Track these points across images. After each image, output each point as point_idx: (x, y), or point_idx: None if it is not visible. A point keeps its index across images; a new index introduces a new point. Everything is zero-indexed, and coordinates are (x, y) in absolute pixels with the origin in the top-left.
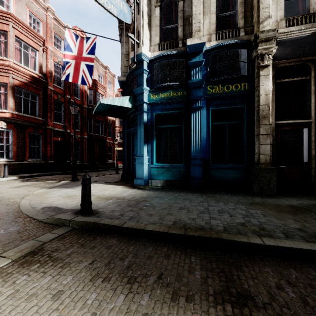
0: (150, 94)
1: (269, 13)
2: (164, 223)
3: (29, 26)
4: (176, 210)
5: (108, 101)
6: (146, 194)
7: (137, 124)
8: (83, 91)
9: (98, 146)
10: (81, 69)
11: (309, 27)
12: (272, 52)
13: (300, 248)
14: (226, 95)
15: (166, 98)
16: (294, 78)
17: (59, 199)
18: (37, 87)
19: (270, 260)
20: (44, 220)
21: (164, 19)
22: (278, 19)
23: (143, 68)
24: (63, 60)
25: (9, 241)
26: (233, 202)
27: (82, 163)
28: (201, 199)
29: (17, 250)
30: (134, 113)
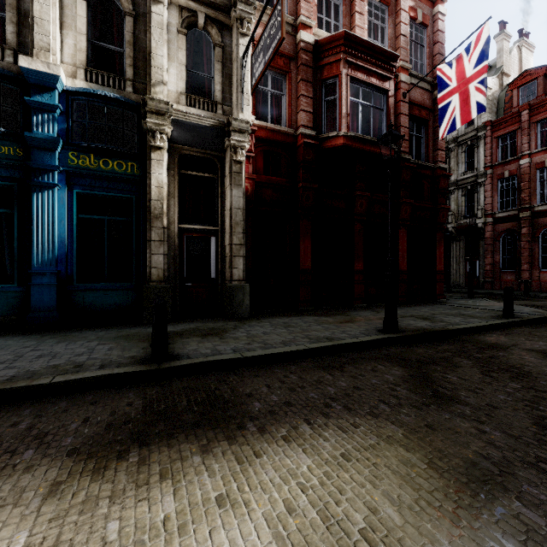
0: None
1: (163, 78)
2: None
3: None
4: None
5: None
6: None
7: None
8: None
9: None
10: None
11: (209, 117)
12: (165, 132)
13: (94, 375)
14: (104, 174)
15: None
16: (201, 173)
17: None
18: None
19: (49, 400)
20: None
21: None
22: (179, 91)
23: None
24: None
25: None
26: (90, 339)
27: None
28: (32, 343)
29: None
30: None
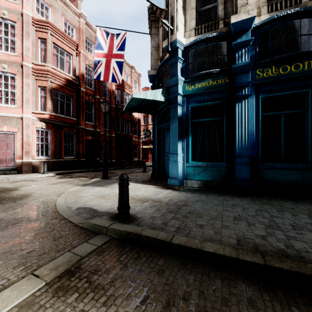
0: (185, 84)
1: None
2: (224, 241)
3: (64, 33)
4: (231, 221)
5: (141, 95)
6: (184, 196)
7: (170, 118)
8: (111, 91)
9: (125, 145)
10: (112, 67)
11: None
12: None
13: None
14: (283, 78)
15: (203, 88)
16: None
17: (93, 198)
18: (71, 89)
19: None
20: (79, 224)
21: (201, 0)
22: None
23: (178, 57)
24: (95, 59)
25: (44, 251)
26: (304, 212)
27: (110, 161)
28: (256, 206)
29: (52, 266)
30: (165, 107)
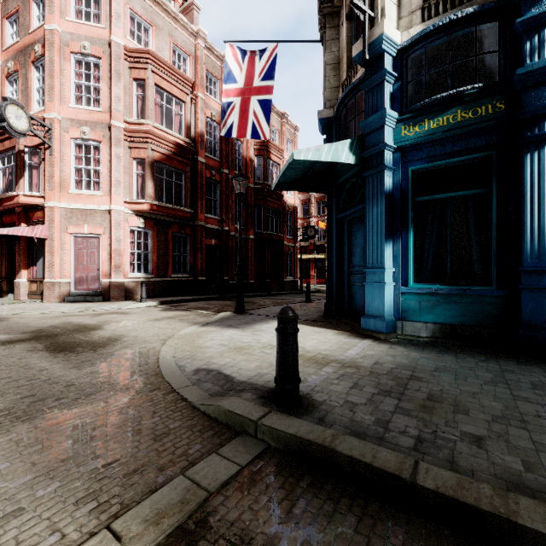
0: (400, 126)
1: None
2: None
3: (173, 66)
4: None
5: (308, 154)
6: (404, 357)
7: (368, 197)
8: (247, 160)
9: (271, 253)
10: (251, 111)
11: None
12: None
13: None
14: None
15: (442, 130)
16: None
17: (222, 352)
18: (183, 160)
19: None
20: (200, 406)
21: None
22: None
23: (384, 71)
24: (223, 101)
25: (135, 466)
26: None
27: (246, 282)
28: None
29: (149, 510)
30: (354, 178)
